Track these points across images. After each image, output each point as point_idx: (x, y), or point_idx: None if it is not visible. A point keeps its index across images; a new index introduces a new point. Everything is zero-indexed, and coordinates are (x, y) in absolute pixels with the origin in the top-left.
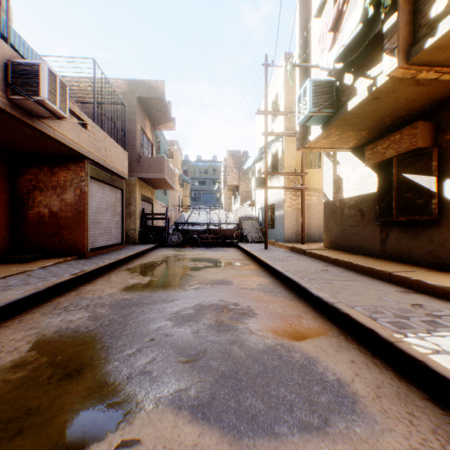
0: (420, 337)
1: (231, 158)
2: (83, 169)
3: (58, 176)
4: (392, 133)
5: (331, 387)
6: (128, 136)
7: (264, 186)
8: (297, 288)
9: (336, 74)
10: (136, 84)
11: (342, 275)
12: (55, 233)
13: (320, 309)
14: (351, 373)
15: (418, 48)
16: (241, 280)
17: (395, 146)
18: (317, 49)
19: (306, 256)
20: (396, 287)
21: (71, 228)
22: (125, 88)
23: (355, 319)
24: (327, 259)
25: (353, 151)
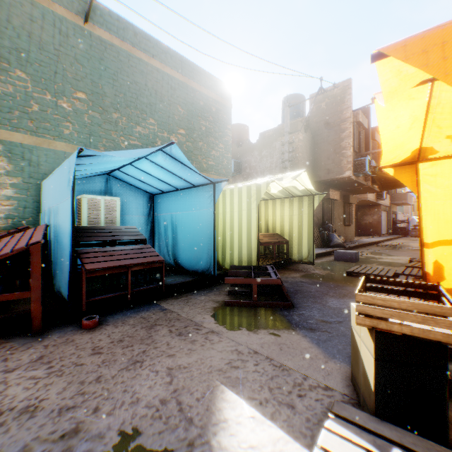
0: None
1: None
2: (379, 208)
3: (370, 211)
4: None
5: None
6: None
7: None
8: None
9: None
10: None
11: None
12: (370, 229)
13: None
14: None
15: None
16: None
17: None
18: None
19: None
20: None
21: (375, 227)
22: None
23: None
24: None
25: None
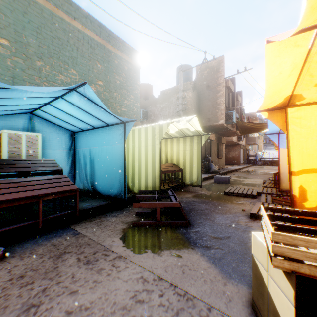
0: None
1: None
2: (239, 146)
3: (234, 148)
4: None
5: None
6: None
7: None
8: None
9: None
10: (245, 115)
11: None
12: (233, 160)
13: None
14: None
15: None
16: None
17: None
18: None
19: None
20: None
21: (236, 159)
22: None
23: None
24: None
25: None
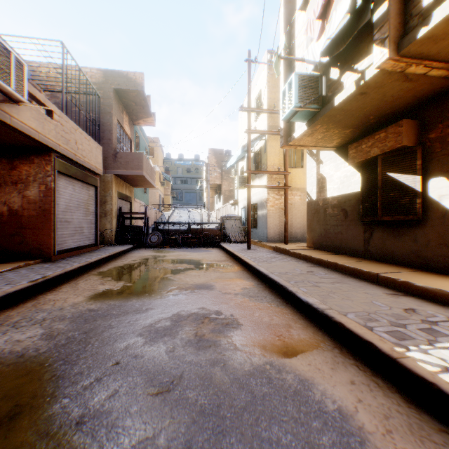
0: (423, 350)
1: (214, 157)
2: (49, 162)
3: (19, 170)
4: (377, 131)
5: (333, 421)
6: (103, 130)
7: (247, 185)
8: (284, 292)
9: (322, 69)
10: (112, 75)
11: (329, 276)
12: (16, 234)
13: (310, 316)
14: (352, 398)
15: (410, 39)
16: (224, 284)
17: (380, 145)
18: (302, 44)
19: (290, 257)
20: (385, 290)
21: (35, 228)
22: (100, 79)
23: (350, 329)
24: (311, 259)
25: (336, 150)
